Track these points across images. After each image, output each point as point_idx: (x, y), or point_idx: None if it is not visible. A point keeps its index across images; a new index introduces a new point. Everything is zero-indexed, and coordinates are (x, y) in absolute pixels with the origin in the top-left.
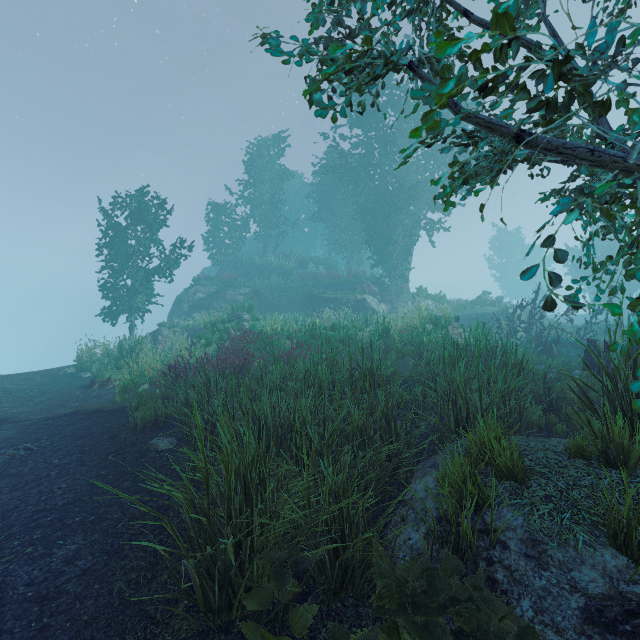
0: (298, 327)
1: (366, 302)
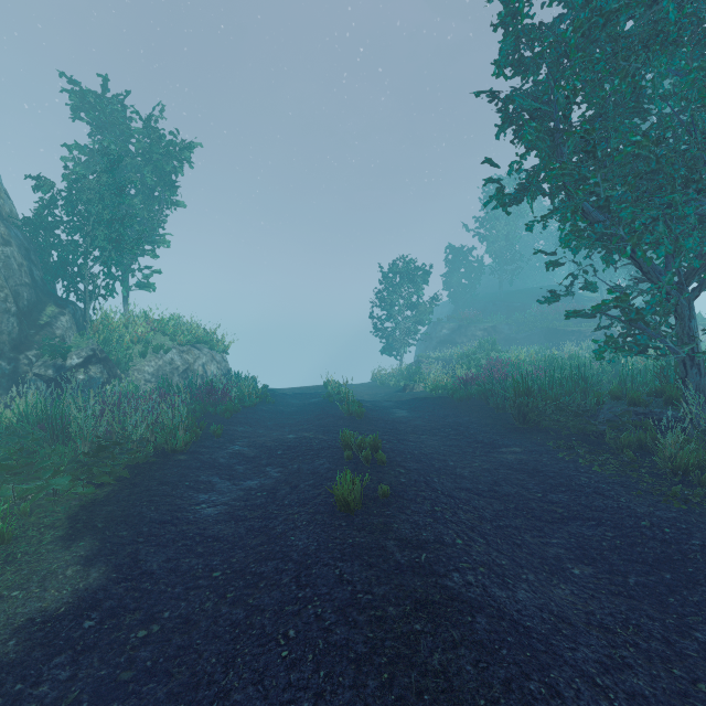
0: (538, 358)
1: (616, 334)
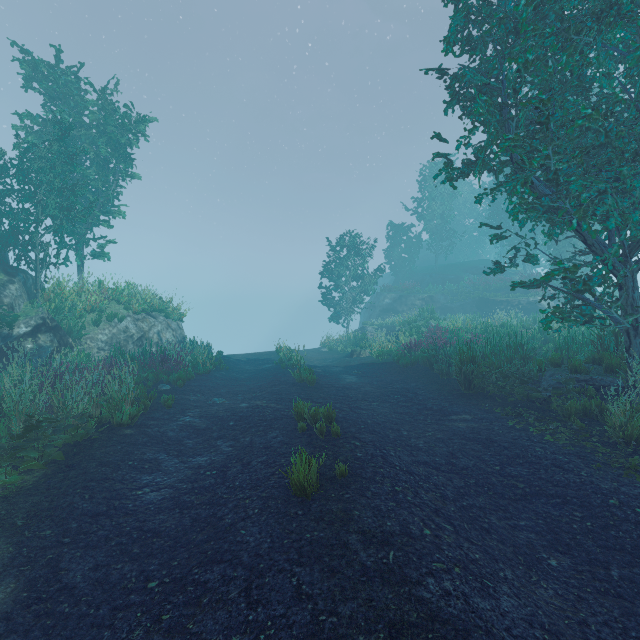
0: (474, 325)
1: (539, 304)
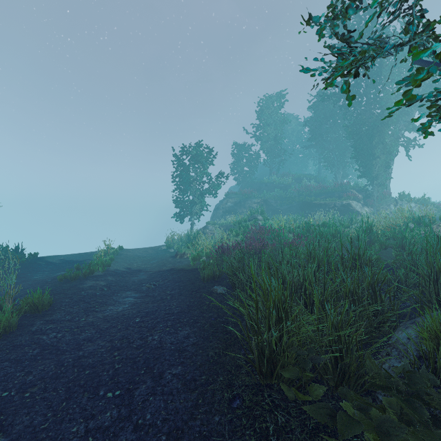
0: (297, 224)
1: (351, 206)
